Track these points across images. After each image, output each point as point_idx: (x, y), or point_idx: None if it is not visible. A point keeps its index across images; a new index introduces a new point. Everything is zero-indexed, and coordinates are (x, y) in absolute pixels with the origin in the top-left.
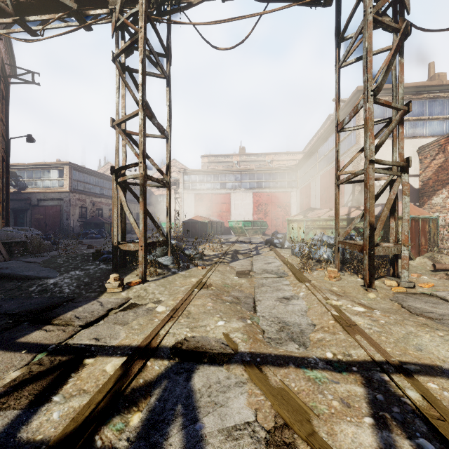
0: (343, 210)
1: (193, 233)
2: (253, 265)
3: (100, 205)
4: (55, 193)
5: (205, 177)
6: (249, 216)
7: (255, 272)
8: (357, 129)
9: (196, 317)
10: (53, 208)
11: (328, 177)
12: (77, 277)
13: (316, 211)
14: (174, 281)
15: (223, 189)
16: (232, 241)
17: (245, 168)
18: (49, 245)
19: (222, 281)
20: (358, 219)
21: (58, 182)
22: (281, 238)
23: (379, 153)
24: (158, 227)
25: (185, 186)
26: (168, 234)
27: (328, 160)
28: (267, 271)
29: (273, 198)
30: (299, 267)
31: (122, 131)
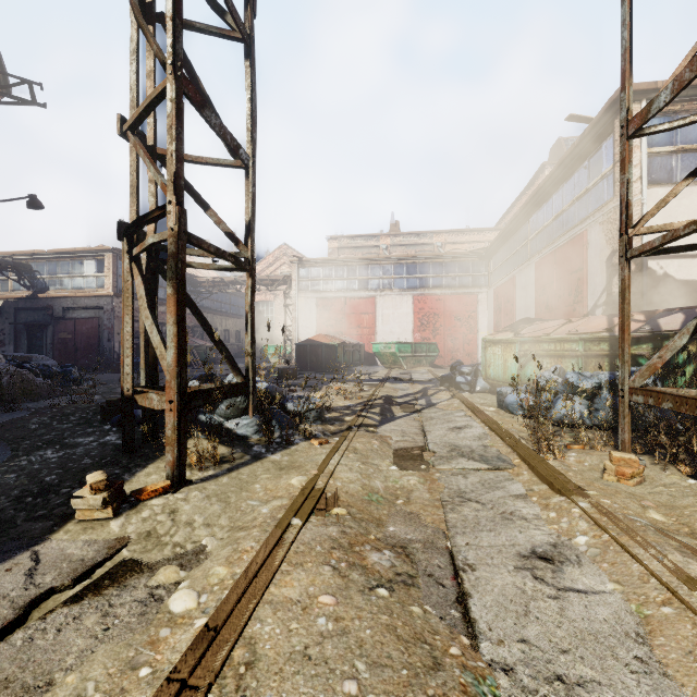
0: (596, 322)
1: (314, 364)
2: (427, 433)
3: (164, 318)
4: (91, 299)
5: (334, 270)
6: (407, 335)
7: (435, 453)
8: (679, 127)
9: (269, 695)
10: (88, 321)
11: (553, 265)
12: (36, 469)
13: (539, 324)
14: (251, 482)
15: (363, 289)
16: (379, 378)
17: (400, 255)
18: (48, 386)
19: (364, 484)
20: (685, 338)
21: (96, 280)
22: (469, 373)
23: (664, 212)
24: (227, 355)
25: (301, 285)
26: (248, 370)
27: (551, 234)
28: (461, 450)
29: (447, 304)
30: (526, 440)
31: (141, 142)
